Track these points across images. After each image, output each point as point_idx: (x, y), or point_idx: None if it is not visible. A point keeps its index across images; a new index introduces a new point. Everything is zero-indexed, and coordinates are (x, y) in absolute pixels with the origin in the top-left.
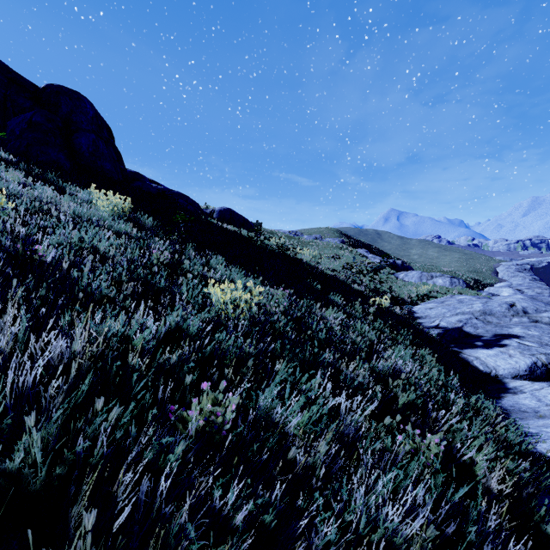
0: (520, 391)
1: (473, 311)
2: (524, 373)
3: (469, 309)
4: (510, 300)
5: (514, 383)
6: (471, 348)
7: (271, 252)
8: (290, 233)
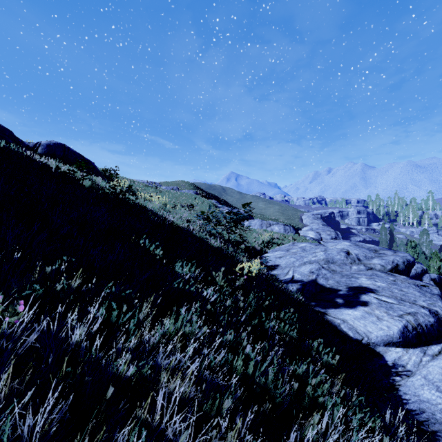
0: (405, 369)
1: (319, 260)
2: (398, 340)
3: (315, 258)
4: (341, 247)
5: (390, 354)
6: (334, 307)
7: (100, 195)
8: (149, 183)
